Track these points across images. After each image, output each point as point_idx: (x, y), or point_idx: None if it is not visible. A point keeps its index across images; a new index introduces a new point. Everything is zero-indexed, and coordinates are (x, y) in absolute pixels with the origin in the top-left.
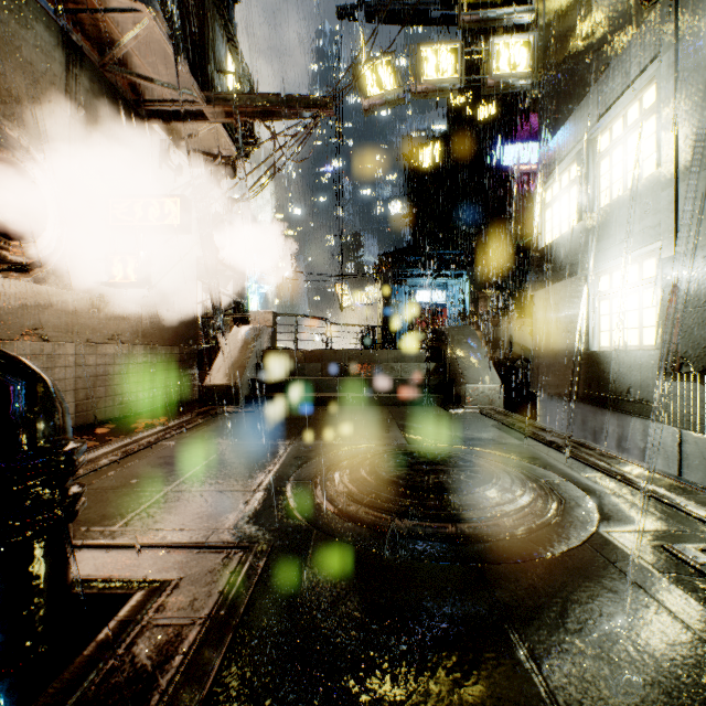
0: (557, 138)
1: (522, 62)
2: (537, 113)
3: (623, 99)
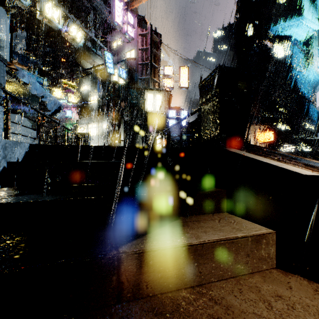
0: (81, 119)
1: (74, 100)
2: (76, 110)
3: (93, 123)
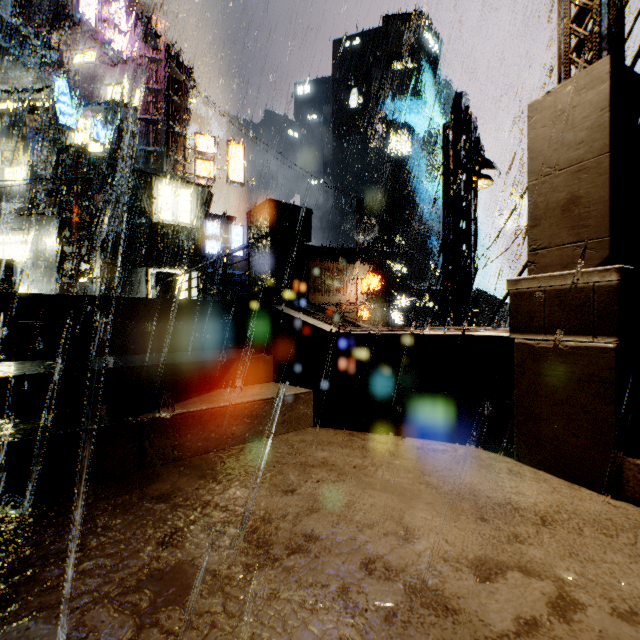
0: None
1: None
2: None
3: (11, 233)
